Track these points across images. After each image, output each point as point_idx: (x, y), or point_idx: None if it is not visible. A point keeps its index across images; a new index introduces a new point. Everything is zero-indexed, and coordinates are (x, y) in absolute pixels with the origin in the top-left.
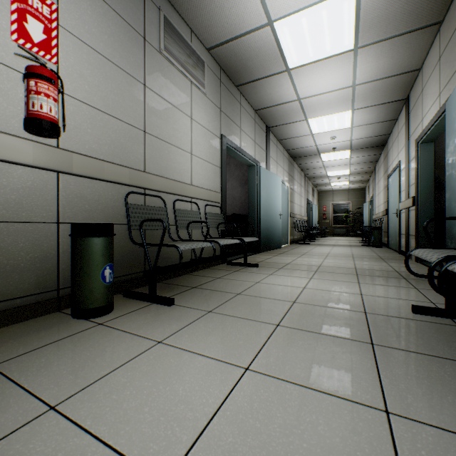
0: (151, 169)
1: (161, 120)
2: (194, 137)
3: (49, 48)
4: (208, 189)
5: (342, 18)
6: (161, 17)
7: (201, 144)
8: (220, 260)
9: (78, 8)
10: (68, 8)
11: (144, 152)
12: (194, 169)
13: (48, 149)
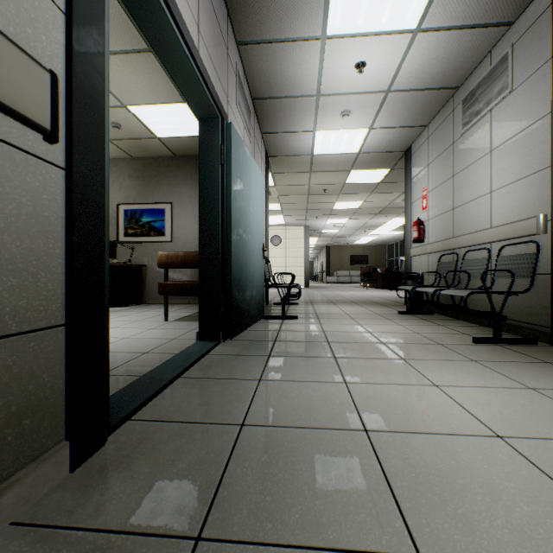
0: (456, 233)
1: (462, 188)
2: (495, 168)
3: (426, 205)
4: (508, 223)
5: (344, 6)
6: (460, 108)
7: (506, 165)
8: (546, 335)
9: (432, 177)
10: (430, 181)
11: (453, 223)
12: (494, 208)
13: (423, 247)
